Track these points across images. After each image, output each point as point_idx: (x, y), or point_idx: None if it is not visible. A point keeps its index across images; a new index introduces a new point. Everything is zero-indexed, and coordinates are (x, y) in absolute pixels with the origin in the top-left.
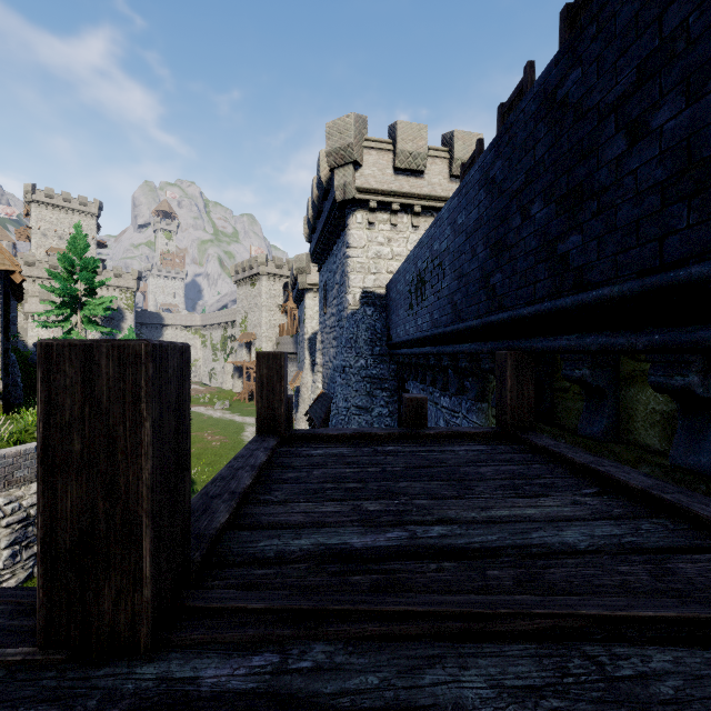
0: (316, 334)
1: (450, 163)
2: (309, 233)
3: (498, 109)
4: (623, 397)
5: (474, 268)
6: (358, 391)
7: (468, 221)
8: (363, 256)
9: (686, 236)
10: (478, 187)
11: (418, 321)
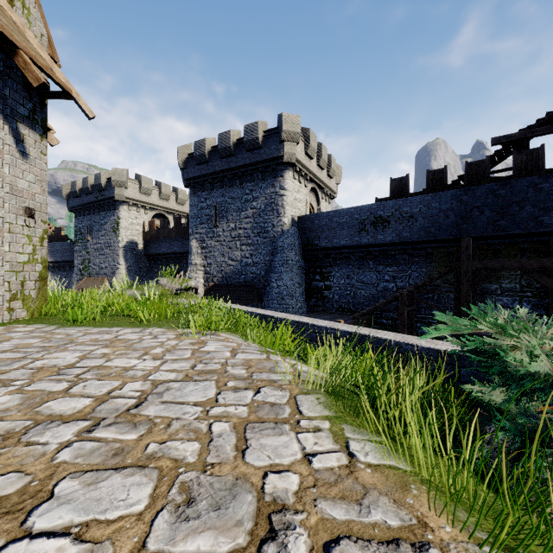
0: (130, 243)
1: (318, 158)
2: (184, 161)
3: (427, 170)
4: (502, 252)
5: (447, 221)
6: (297, 274)
7: (442, 207)
8: (292, 197)
9: (531, 226)
10: (450, 199)
11: (378, 237)
